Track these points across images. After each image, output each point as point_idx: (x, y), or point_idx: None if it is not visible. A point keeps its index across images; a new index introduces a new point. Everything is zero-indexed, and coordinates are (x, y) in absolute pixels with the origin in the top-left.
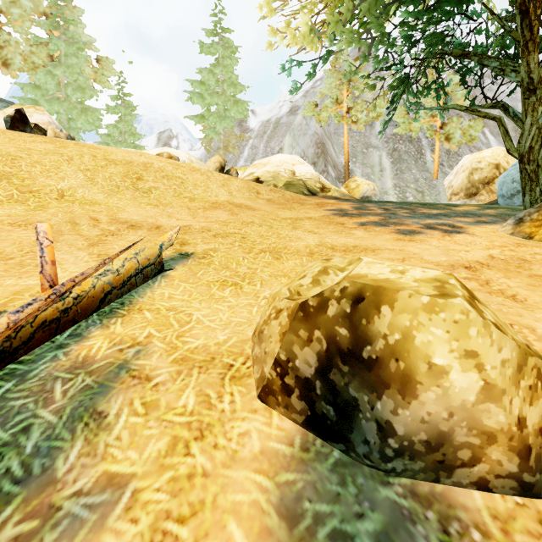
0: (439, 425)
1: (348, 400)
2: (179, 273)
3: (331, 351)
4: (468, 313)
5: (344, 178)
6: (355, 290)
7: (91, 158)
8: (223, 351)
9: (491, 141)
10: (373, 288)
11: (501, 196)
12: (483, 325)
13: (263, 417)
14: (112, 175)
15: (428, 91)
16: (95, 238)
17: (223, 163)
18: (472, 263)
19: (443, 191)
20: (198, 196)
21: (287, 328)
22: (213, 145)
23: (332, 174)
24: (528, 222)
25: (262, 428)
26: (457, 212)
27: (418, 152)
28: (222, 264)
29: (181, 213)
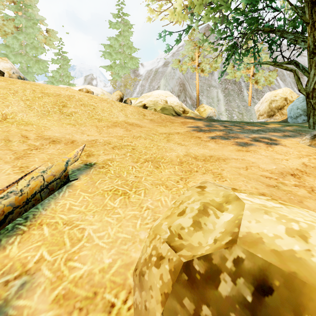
0: None
1: None
2: (81, 182)
3: None
4: None
5: (196, 105)
6: (255, 268)
7: (31, 92)
8: (107, 281)
9: (281, 84)
10: (284, 275)
11: (290, 117)
12: None
13: None
14: (45, 103)
15: (247, 53)
16: (21, 152)
17: (122, 96)
18: (294, 171)
19: (254, 113)
20: (104, 118)
21: (169, 289)
22: (118, 84)
23: (189, 102)
24: None
25: None
26: (269, 128)
27: (239, 90)
28: (116, 173)
29: (91, 131)
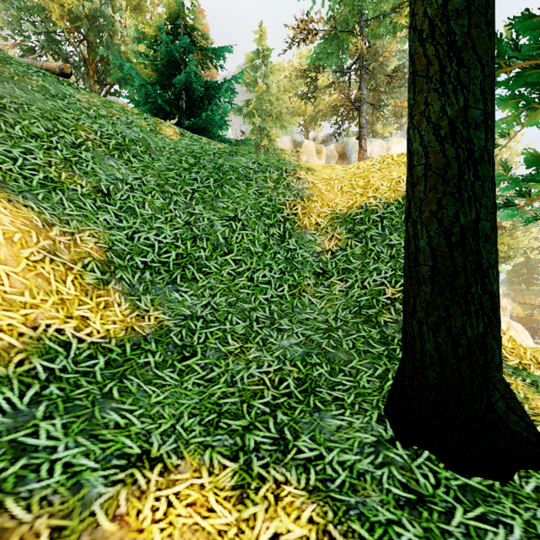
0: None
1: None
2: None
3: None
4: None
5: None
6: None
7: None
8: None
9: None
10: None
11: None
12: None
13: None
14: None
15: None
16: None
17: None
18: None
19: None
20: None
21: None
22: None
23: None
24: None
25: None
26: None
27: None
28: None
29: None
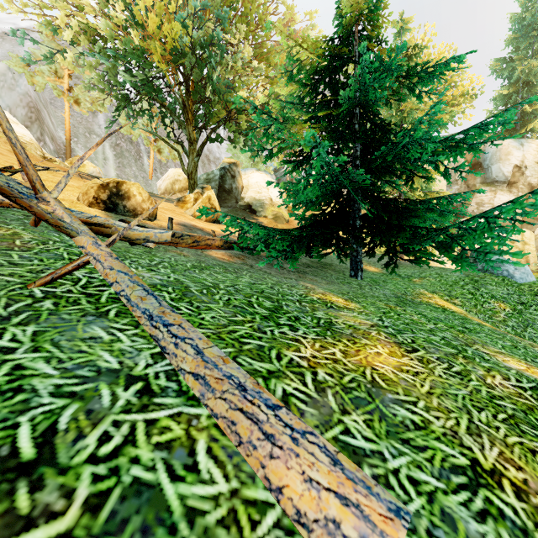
0: (135, 206)
1: (116, 203)
2: None
3: (111, 194)
4: (140, 186)
5: (65, 154)
6: (117, 181)
7: None
8: (66, 199)
9: None
10: (122, 181)
11: None
12: (142, 189)
13: (92, 209)
14: None
15: (143, 113)
16: None
17: None
18: None
19: (156, 191)
20: None
21: (97, 189)
22: None
23: (50, 145)
24: (183, 202)
25: (93, 209)
26: (158, 196)
27: (138, 154)
28: None
29: None
